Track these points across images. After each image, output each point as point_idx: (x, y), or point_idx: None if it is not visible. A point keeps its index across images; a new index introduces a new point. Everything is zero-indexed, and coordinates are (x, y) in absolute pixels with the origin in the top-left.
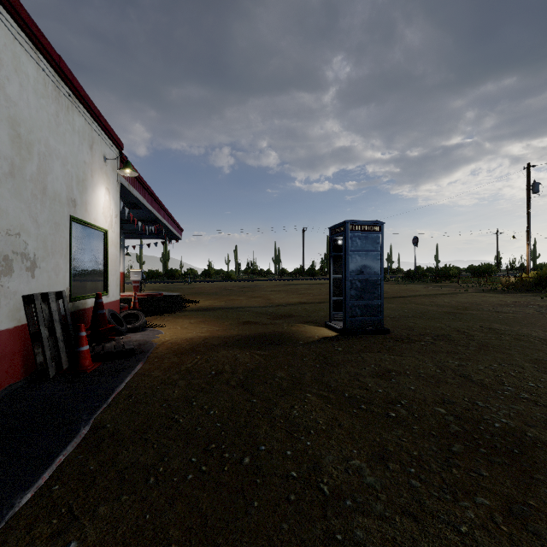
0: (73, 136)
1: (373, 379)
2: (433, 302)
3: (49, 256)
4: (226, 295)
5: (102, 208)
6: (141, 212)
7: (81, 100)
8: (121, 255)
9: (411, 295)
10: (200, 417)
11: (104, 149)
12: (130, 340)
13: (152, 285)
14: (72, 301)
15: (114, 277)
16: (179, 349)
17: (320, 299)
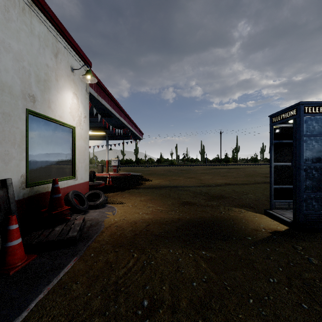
0: (32, 38)
1: None
2: None
3: None
4: (170, 175)
5: (70, 109)
6: (114, 120)
7: (41, 8)
8: (106, 150)
9: None
10: None
11: (72, 62)
12: (80, 223)
13: (126, 168)
14: (28, 186)
15: (83, 164)
16: (120, 236)
17: (242, 181)
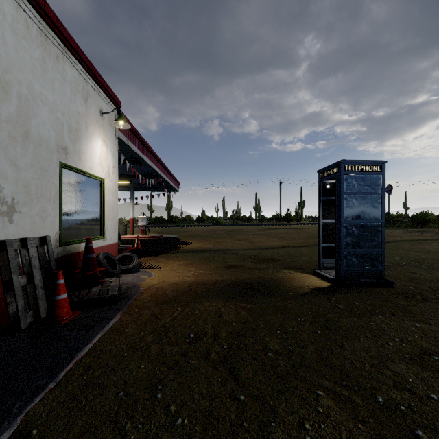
0: (64, 85)
1: (409, 366)
2: (422, 248)
3: (32, 201)
4: (214, 237)
5: (99, 159)
6: (143, 167)
7: (73, 52)
8: (131, 205)
9: (393, 240)
10: (160, 433)
11: (101, 104)
12: (117, 284)
13: (157, 228)
14: (62, 245)
15: (112, 222)
16: (162, 296)
17: (300, 243)
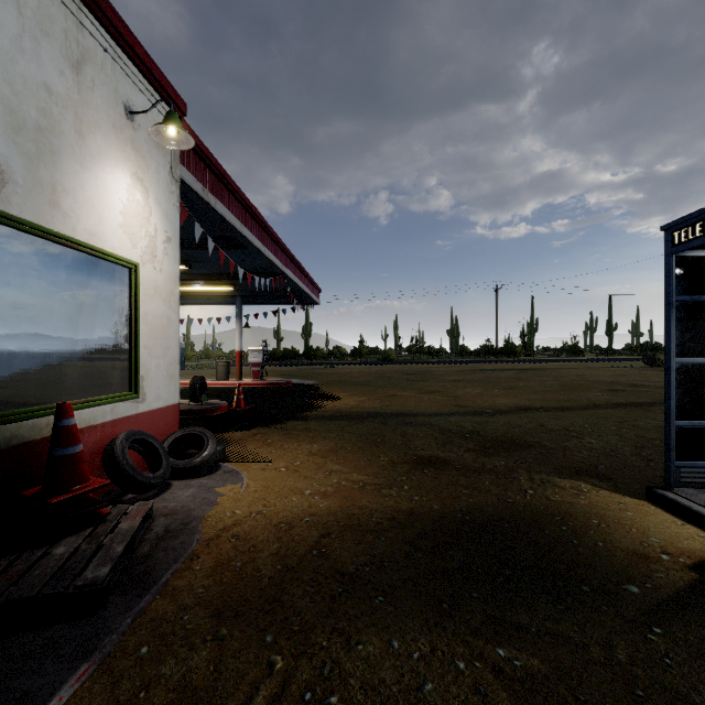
0: None
1: None
2: None
3: None
4: (382, 386)
5: (122, 216)
6: (251, 257)
7: None
8: (237, 328)
9: None
10: None
11: (128, 93)
12: (131, 529)
13: (284, 368)
14: None
15: (163, 360)
16: (242, 576)
17: (557, 401)
